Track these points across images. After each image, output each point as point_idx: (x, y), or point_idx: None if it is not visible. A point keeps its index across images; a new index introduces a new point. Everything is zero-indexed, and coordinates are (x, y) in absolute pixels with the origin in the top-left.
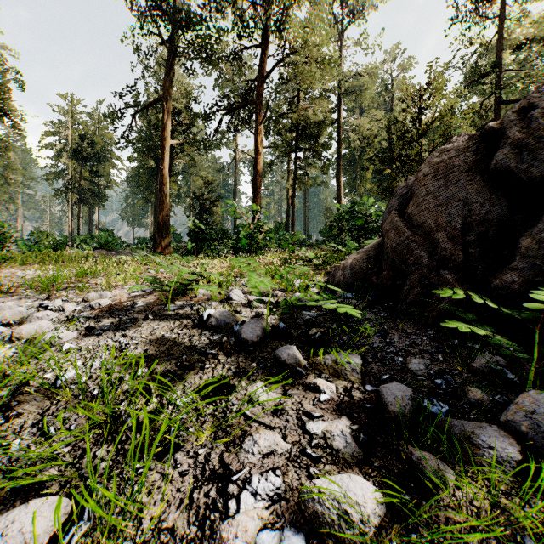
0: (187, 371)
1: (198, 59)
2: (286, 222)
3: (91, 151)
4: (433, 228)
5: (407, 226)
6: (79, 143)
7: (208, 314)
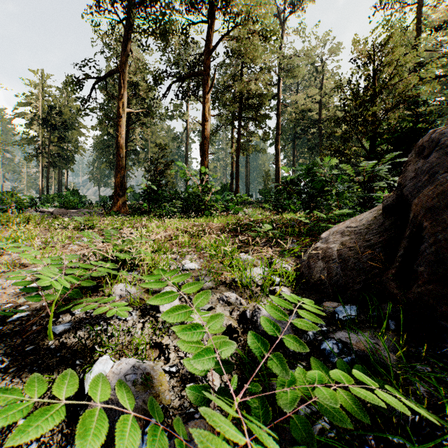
0: None
1: (151, 35)
2: (230, 183)
3: (60, 120)
4: None
5: None
6: (48, 112)
7: None
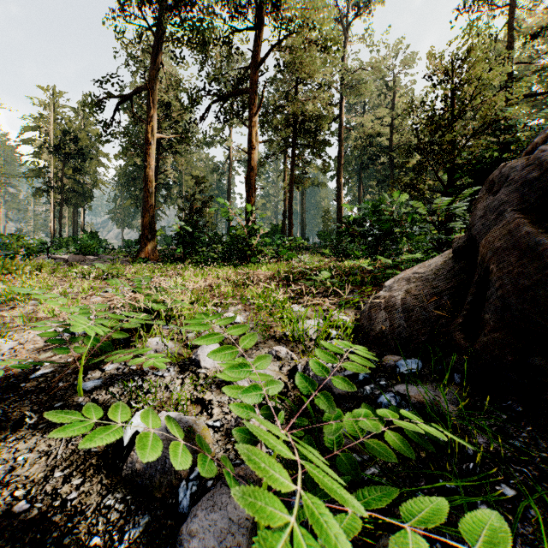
0: None
1: (186, 44)
2: (282, 224)
3: (75, 148)
4: None
5: None
6: (60, 138)
7: (134, 431)
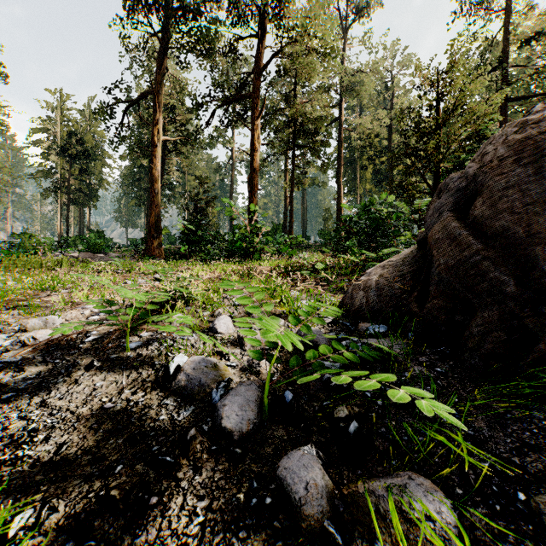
0: (112, 515)
1: (191, 51)
2: (283, 223)
3: (81, 149)
4: (523, 238)
5: (473, 235)
6: (68, 140)
7: (177, 365)
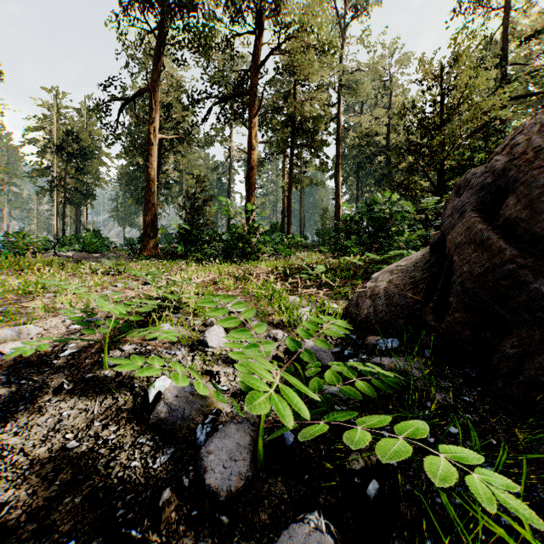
0: None
1: (187, 47)
2: (281, 222)
3: (78, 148)
4: None
5: (505, 239)
6: (64, 138)
7: (157, 391)
